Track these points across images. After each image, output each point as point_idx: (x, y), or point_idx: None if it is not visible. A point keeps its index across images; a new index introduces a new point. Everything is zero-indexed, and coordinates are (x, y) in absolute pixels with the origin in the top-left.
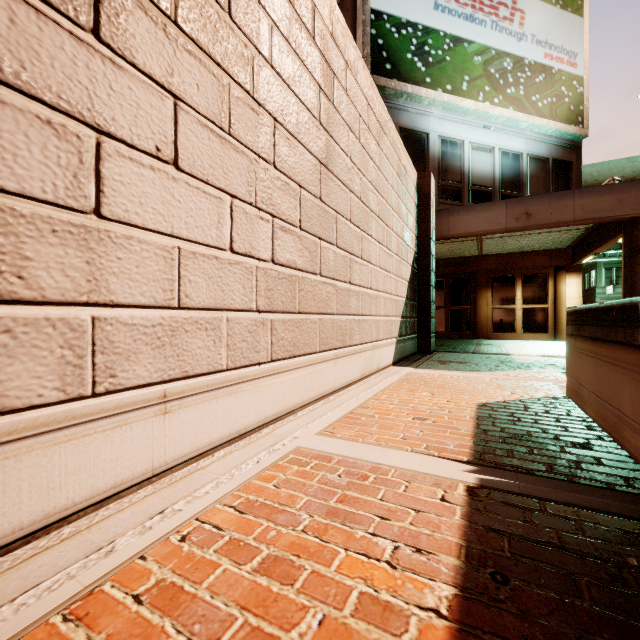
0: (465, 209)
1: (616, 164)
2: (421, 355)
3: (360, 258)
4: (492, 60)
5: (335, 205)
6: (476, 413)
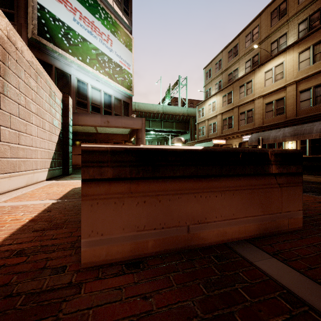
0: (85, 114)
1: (149, 105)
2: (64, 176)
3: (25, 133)
4: (100, 54)
5: (9, 110)
6: (70, 190)
